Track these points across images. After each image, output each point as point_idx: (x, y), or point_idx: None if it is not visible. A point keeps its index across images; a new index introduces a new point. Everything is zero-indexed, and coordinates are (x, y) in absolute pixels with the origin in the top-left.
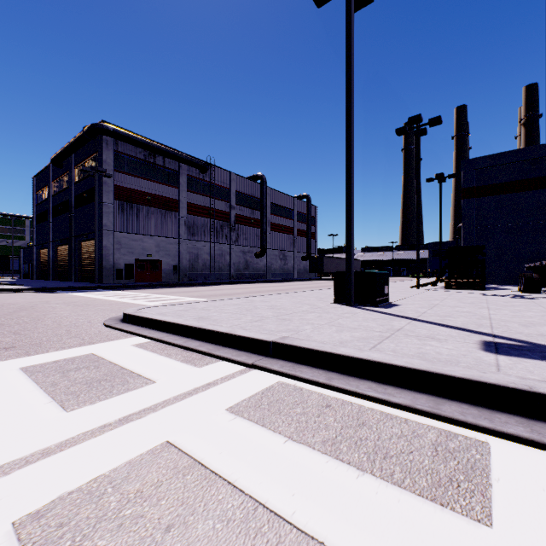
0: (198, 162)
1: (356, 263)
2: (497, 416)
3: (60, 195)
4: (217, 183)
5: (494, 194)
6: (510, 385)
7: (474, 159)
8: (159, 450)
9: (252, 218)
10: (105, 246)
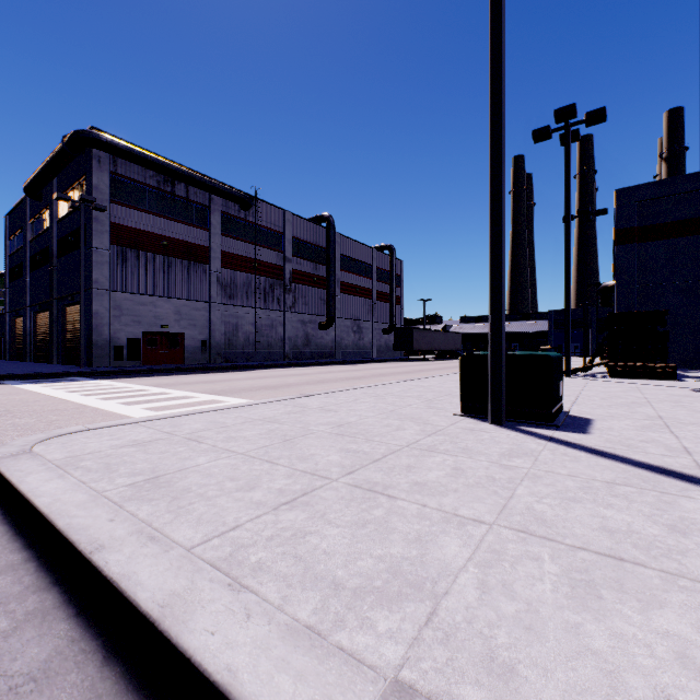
0: (237, 194)
1: (455, 337)
2: None
3: (38, 240)
4: (265, 225)
5: (664, 237)
6: None
7: (635, 187)
8: None
9: (314, 275)
10: (96, 313)
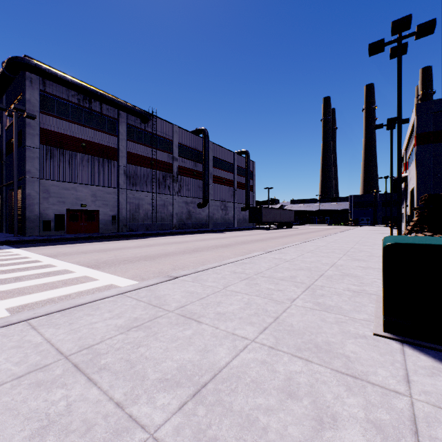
0: (138, 110)
1: (290, 213)
2: None
3: None
4: (159, 134)
5: None
6: None
7: (431, 101)
8: None
9: (194, 170)
10: (28, 195)
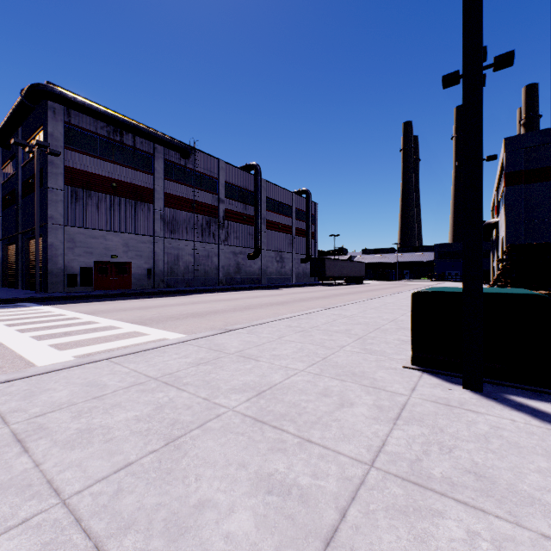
0: (177, 144)
1: (360, 265)
2: None
3: (8, 183)
4: (202, 172)
5: (548, 179)
6: None
7: (522, 135)
8: None
9: (244, 214)
10: (51, 245)
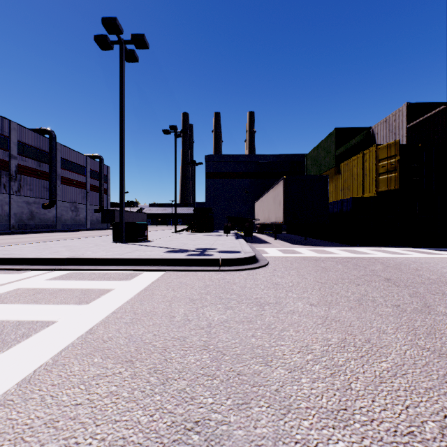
0: None
1: (143, 215)
2: (152, 267)
3: None
4: None
5: (221, 178)
6: (157, 258)
7: (212, 155)
8: (17, 289)
9: (38, 170)
10: None
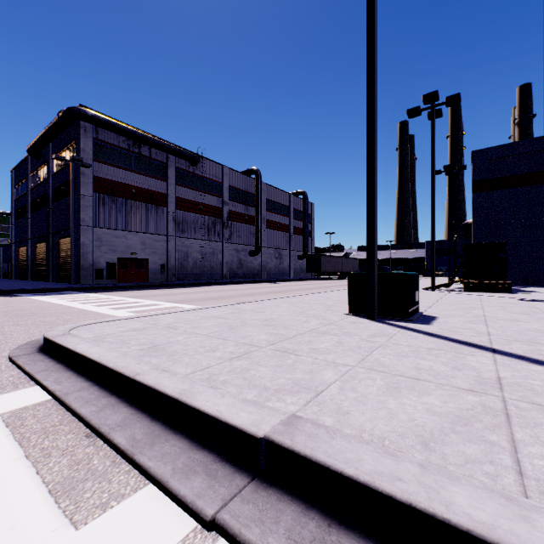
0: (187, 153)
1: (354, 262)
2: None
3: (38, 189)
4: (208, 177)
5: (508, 187)
6: None
7: (486, 149)
8: None
9: (246, 215)
10: (83, 244)
